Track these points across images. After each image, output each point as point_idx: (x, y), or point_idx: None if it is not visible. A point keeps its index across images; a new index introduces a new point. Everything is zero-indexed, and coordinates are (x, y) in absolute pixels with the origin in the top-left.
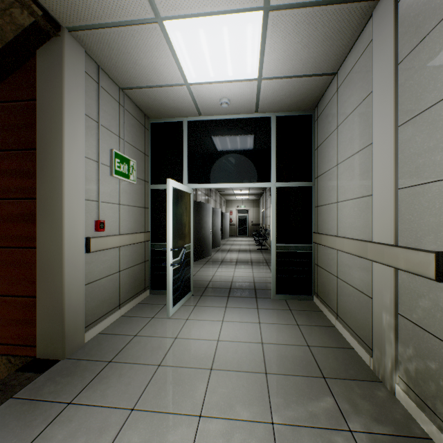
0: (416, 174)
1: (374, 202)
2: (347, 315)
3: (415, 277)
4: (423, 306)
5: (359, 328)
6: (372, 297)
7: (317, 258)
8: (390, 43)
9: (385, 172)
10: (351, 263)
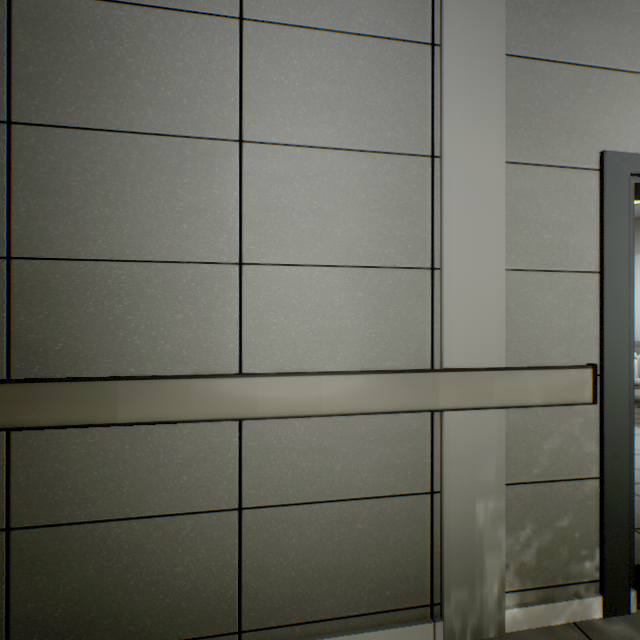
0: (538, 254)
1: (450, 285)
2: (313, 593)
3: (537, 411)
4: (550, 448)
5: (380, 589)
6: (431, 491)
7: (11, 497)
8: (497, 1)
9: (484, 231)
10: (338, 439)
